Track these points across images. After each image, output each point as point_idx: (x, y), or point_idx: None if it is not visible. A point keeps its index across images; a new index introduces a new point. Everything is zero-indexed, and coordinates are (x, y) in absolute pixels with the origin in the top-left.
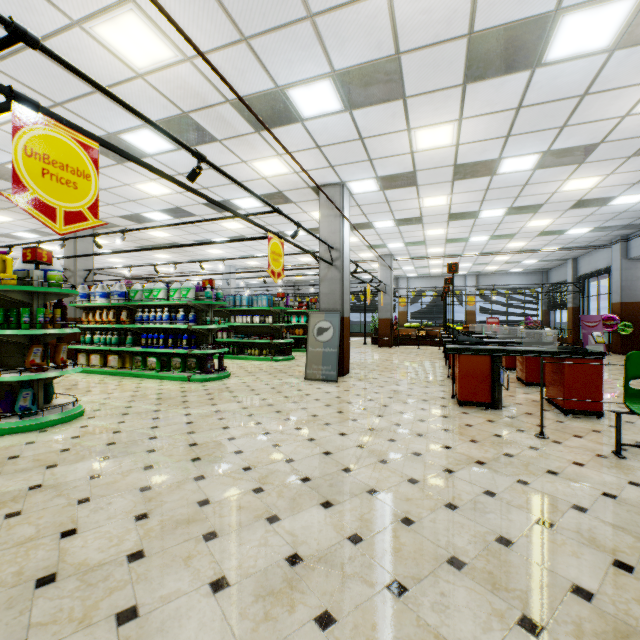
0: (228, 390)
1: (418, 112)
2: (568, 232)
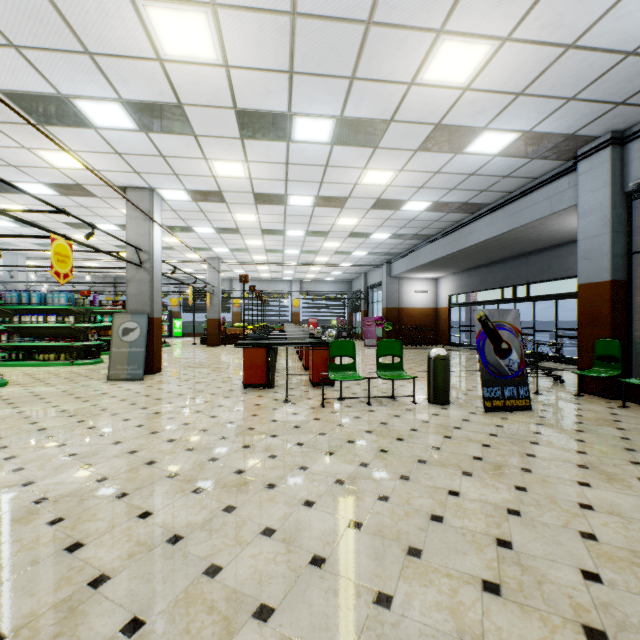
0: (2, 398)
1: (210, 148)
2: (354, 253)
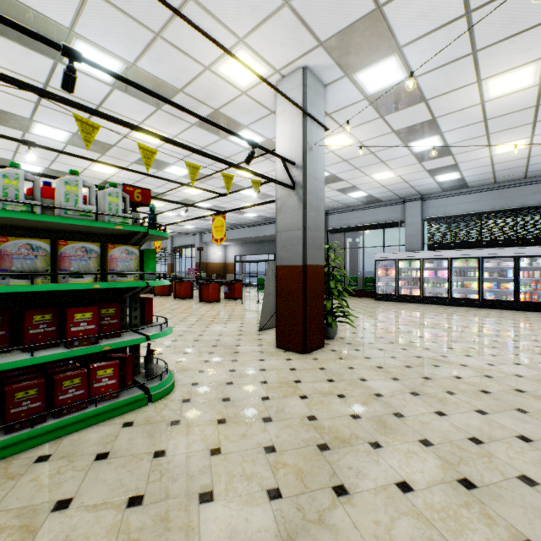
0: None
1: (200, 186)
2: (185, 226)
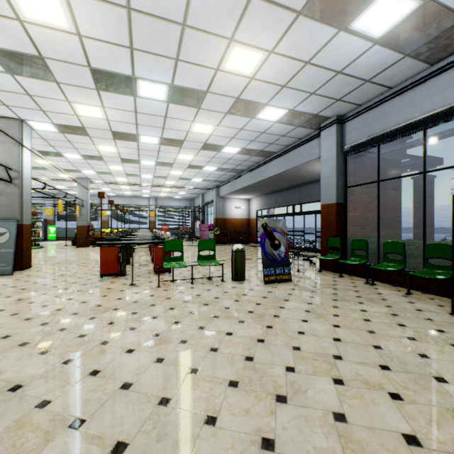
0: None
1: (72, 94)
2: (193, 180)
